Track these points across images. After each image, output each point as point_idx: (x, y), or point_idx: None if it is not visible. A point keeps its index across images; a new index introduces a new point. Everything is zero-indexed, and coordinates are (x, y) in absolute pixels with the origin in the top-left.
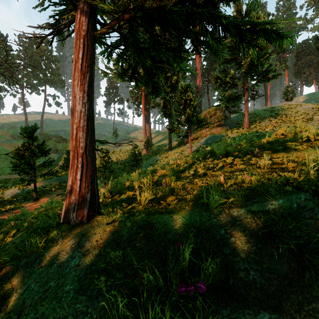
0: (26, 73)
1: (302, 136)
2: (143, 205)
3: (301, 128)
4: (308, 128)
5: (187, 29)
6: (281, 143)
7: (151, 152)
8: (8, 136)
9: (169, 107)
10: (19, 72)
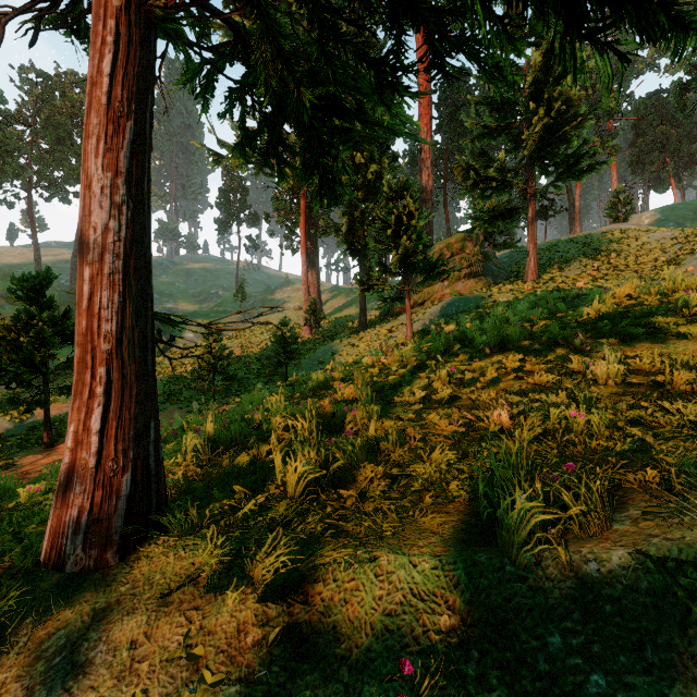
0: (37, 154)
1: (689, 301)
2: (292, 497)
3: (673, 281)
4: (693, 281)
5: None
6: (635, 319)
7: (321, 334)
8: None
9: (360, 233)
10: (22, 151)
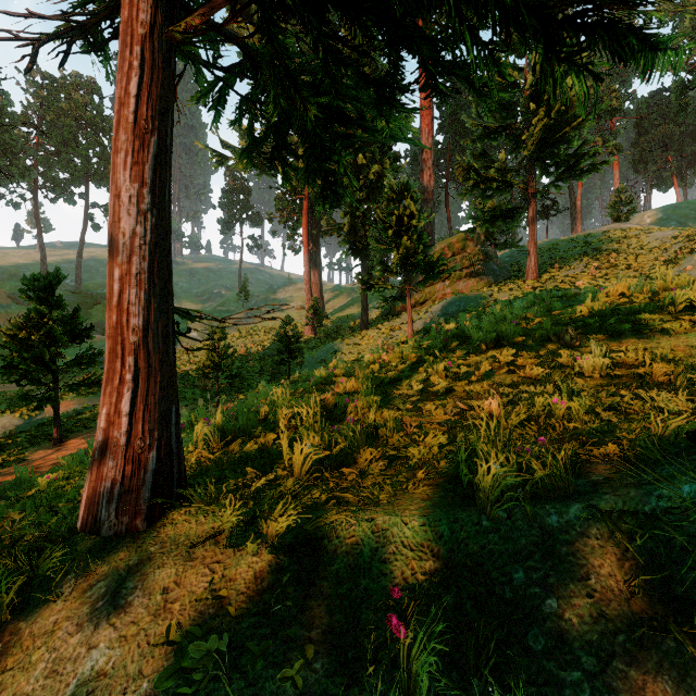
0: (42, 156)
1: (675, 299)
2: (299, 476)
3: (665, 280)
4: (683, 280)
5: (411, 24)
6: (625, 316)
7: (323, 333)
8: (1, 296)
9: (362, 233)
10: (28, 152)
